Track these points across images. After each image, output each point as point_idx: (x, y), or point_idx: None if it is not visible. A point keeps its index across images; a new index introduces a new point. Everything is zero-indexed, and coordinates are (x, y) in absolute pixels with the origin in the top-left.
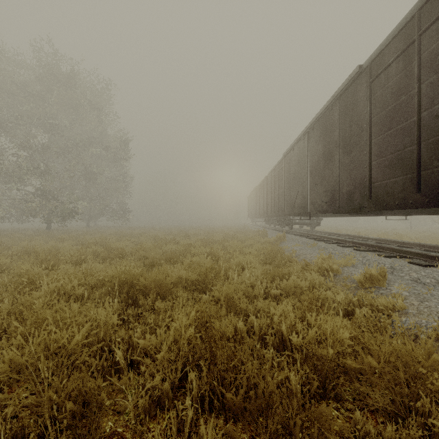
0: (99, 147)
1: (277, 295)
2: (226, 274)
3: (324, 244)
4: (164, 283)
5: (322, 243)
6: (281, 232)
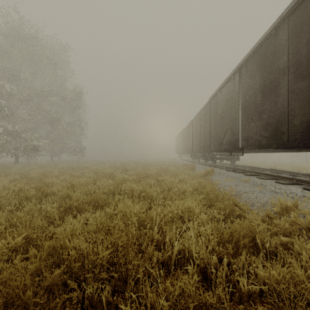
0: (56, 96)
1: (253, 292)
2: (160, 230)
3: (259, 180)
4: (23, 301)
5: (255, 179)
6: (206, 166)
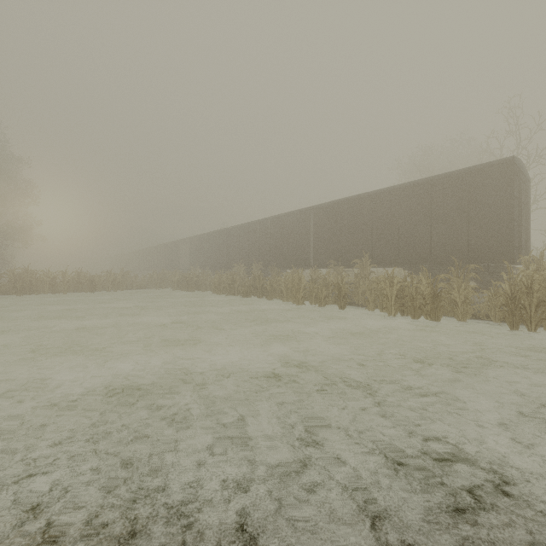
0: None
1: None
2: None
3: None
4: None
5: None
6: None
